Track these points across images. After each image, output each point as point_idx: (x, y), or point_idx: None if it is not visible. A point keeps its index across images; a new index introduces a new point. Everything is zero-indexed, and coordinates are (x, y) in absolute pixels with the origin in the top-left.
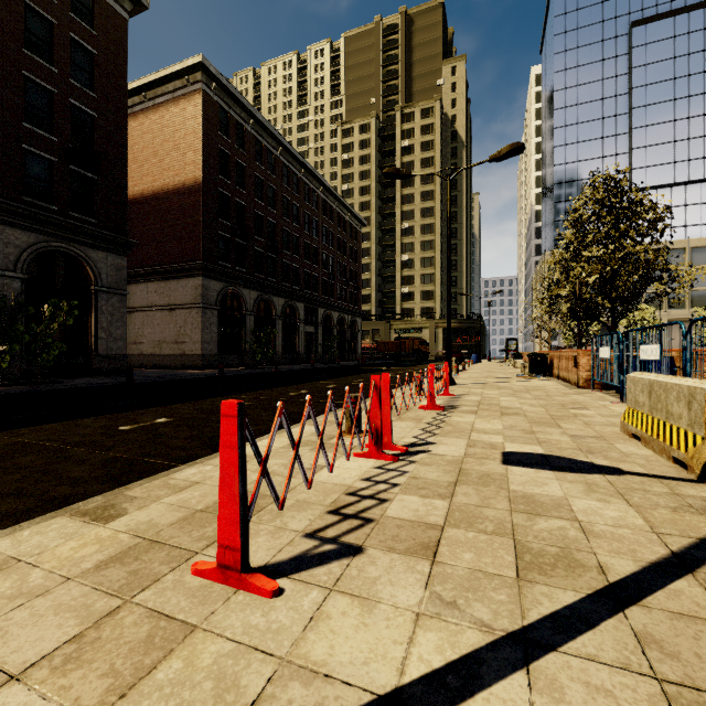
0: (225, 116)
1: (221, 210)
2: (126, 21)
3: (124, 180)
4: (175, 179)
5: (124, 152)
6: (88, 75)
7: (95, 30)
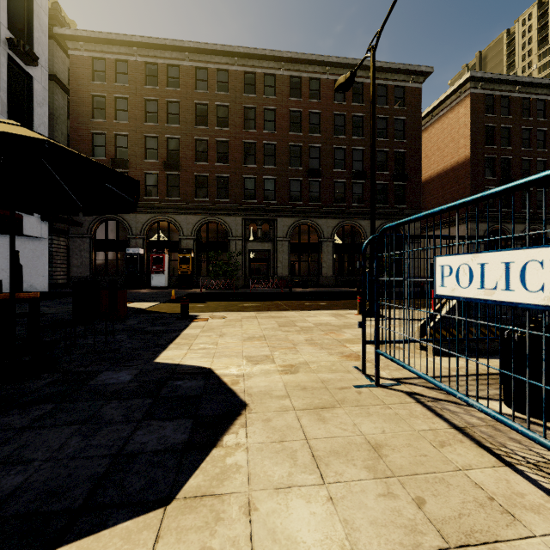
0: (491, 99)
1: (486, 170)
2: (420, 89)
3: (419, 178)
4: (451, 161)
5: (419, 163)
6: (402, 132)
7: (405, 106)
